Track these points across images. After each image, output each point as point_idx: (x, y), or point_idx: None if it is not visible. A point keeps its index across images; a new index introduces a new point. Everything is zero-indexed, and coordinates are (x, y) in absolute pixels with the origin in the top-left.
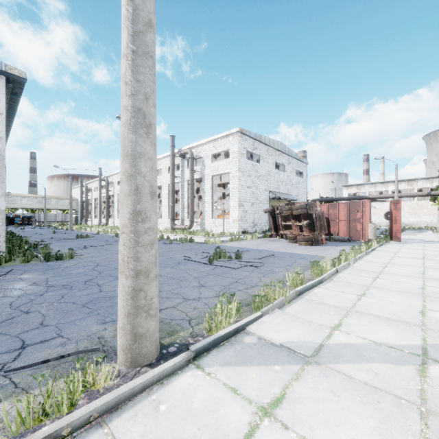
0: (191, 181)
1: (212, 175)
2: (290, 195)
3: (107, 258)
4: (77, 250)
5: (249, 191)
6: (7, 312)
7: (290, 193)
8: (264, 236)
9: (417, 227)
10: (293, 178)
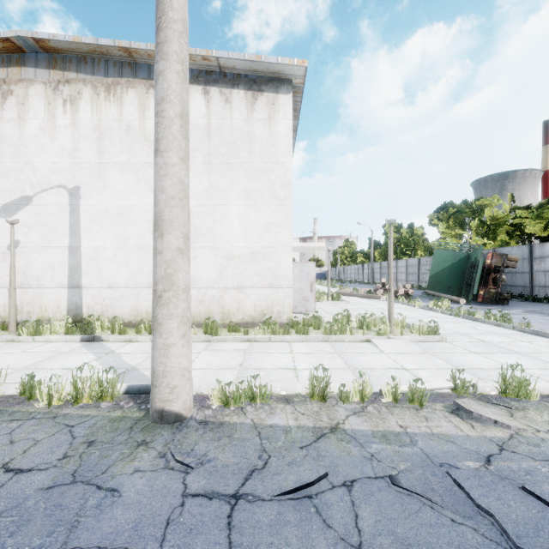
0: None
1: None
2: None
3: None
4: None
5: None
6: None
7: None
8: None
9: None
10: None
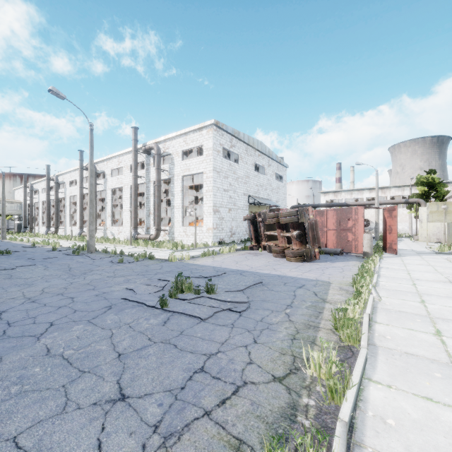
0: (157, 182)
1: (183, 176)
2: (270, 201)
3: None
4: None
5: (226, 195)
6: None
7: (270, 199)
8: (243, 248)
9: None
10: (273, 182)
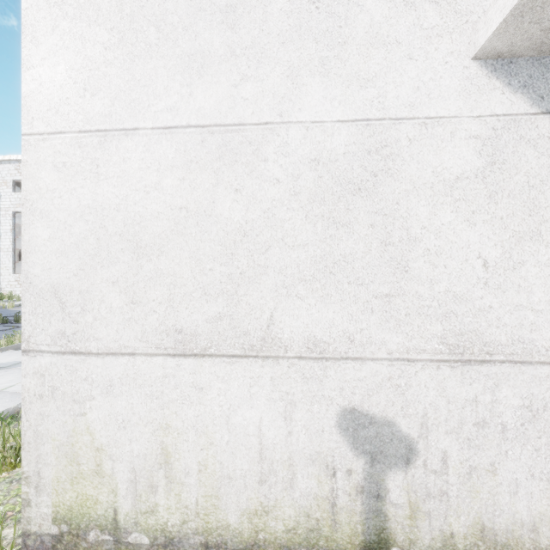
0: None
1: (15, 212)
2: None
3: None
4: None
5: None
6: None
7: None
8: None
9: None
10: None
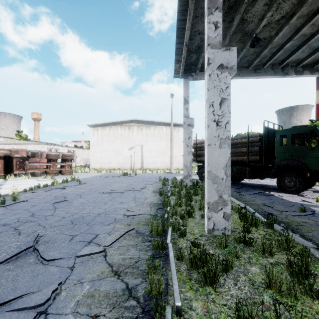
0: None
1: None
2: None
3: (149, 180)
4: (148, 184)
5: None
6: (180, 175)
7: None
8: None
9: None
10: None
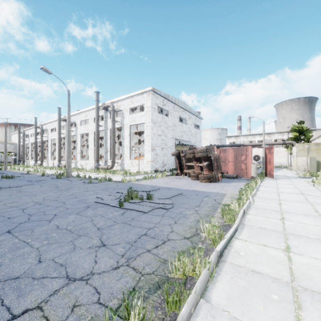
0: (113, 129)
1: (130, 125)
2: (190, 142)
3: (10, 203)
4: None
5: (159, 138)
6: None
7: (190, 141)
8: (171, 174)
9: (274, 166)
10: (192, 130)
